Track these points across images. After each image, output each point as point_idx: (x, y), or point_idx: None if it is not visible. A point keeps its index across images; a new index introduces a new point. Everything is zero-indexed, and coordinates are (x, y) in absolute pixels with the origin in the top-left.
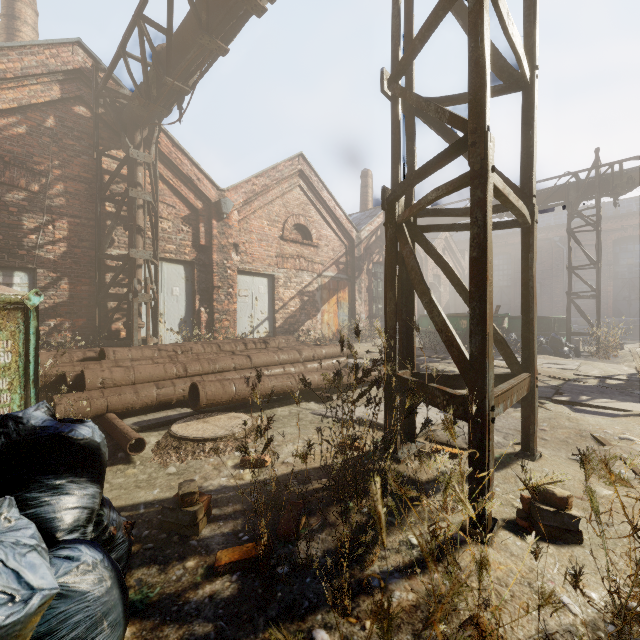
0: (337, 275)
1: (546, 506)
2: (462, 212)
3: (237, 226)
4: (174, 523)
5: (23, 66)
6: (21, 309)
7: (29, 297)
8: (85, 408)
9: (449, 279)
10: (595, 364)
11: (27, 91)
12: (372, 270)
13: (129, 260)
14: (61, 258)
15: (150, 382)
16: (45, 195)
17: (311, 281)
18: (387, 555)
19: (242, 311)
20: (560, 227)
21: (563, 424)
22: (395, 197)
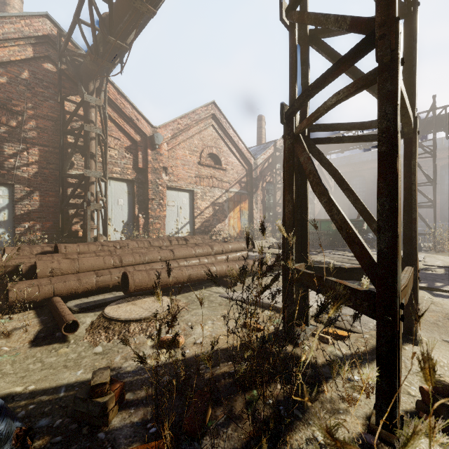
0: (240, 191)
1: None
2: (350, 126)
3: (166, 154)
4: (85, 413)
5: (4, 32)
6: None
7: None
8: (34, 293)
9: (339, 184)
10: (436, 256)
11: (7, 51)
12: (265, 187)
13: (84, 178)
14: (33, 176)
15: (92, 271)
16: (21, 129)
17: (221, 195)
18: None
19: (170, 217)
20: (401, 157)
21: (430, 308)
22: (293, 110)
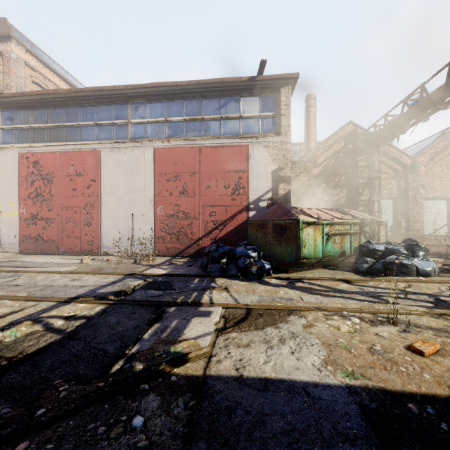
0: None
1: None
2: None
3: (423, 174)
4: None
5: (334, 140)
6: (385, 224)
7: (387, 221)
8: None
9: None
10: None
11: (334, 148)
12: None
13: (371, 202)
14: (344, 203)
15: None
16: (339, 182)
17: None
18: None
19: (427, 220)
20: None
21: None
22: None
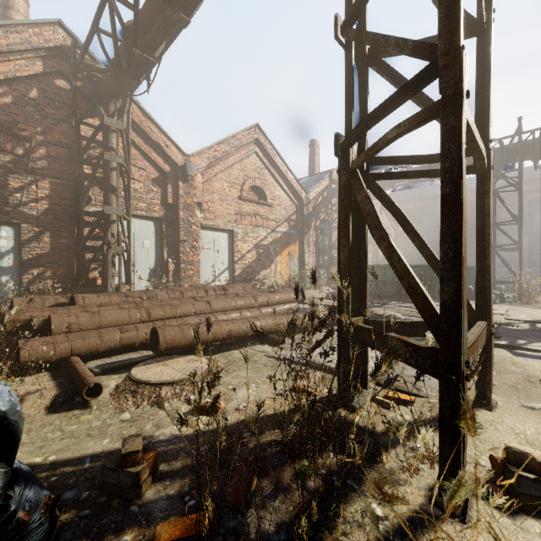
0: (288, 231)
1: (524, 472)
2: (415, 159)
3: (201, 187)
4: (115, 484)
5: (9, 43)
6: None
7: None
8: (49, 352)
9: (402, 226)
10: (521, 309)
11: (12, 65)
12: (319, 226)
13: (103, 216)
14: (43, 214)
15: (115, 326)
16: (29, 158)
17: (266, 236)
18: (349, 530)
19: (205, 262)
20: None
21: (509, 369)
22: (349, 142)
